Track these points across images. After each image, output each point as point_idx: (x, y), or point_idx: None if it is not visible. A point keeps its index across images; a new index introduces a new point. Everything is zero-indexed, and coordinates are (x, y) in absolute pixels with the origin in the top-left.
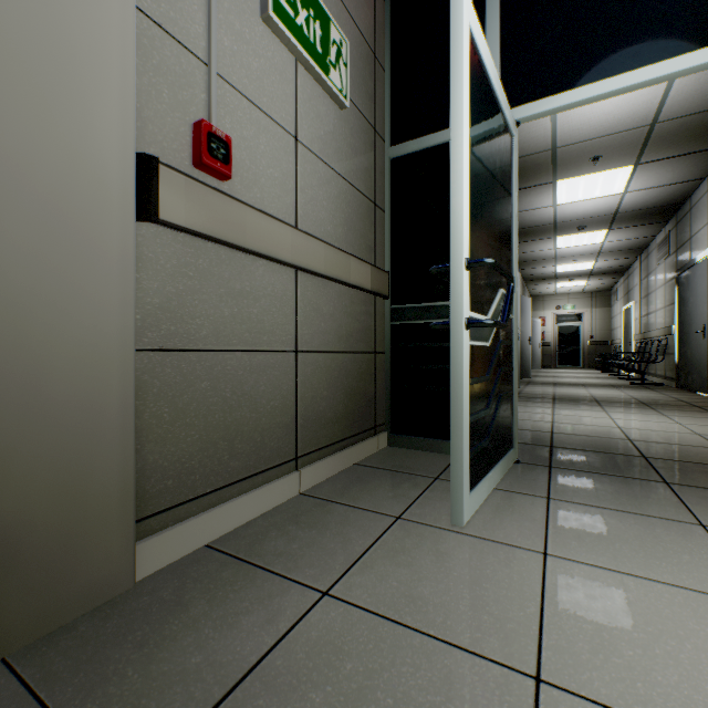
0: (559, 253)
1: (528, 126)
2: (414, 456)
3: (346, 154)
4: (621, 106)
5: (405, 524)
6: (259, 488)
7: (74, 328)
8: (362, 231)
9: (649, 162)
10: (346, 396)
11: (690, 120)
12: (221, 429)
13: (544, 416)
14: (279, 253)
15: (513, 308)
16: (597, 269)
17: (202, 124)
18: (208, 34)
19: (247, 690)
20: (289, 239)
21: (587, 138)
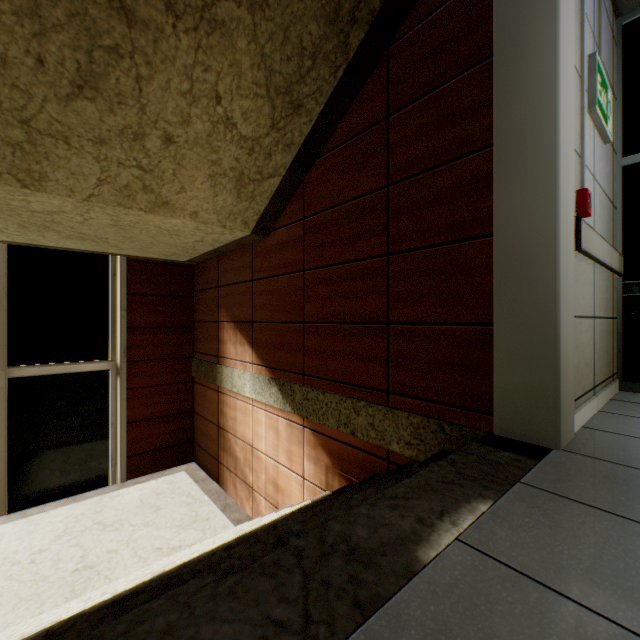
0: None
1: None
2: None
3: (604, 175)
4: None
5: None
6: (587, 401)
7: (567, 306)
8: (608, 228)
9: None
10: (604, 349)
11: None
12: (579, 363)
13: None
14: (598, 256)
15: None
16: None
17: (586, 191)
18: (580, 137)
19: None
20: (600, 245)
21: None
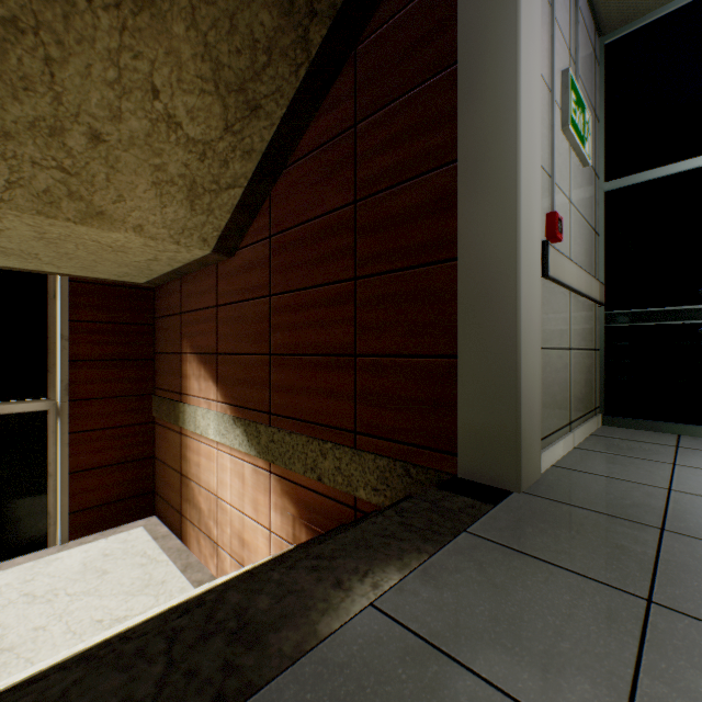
0: None
1: None
2: (636, 433)
3: (584, 199)
4: None
5: (684, 467)
6: (561, 438)
7: (531, 337)
8: (589, 255)
9: None
10: (584, 383)
11: None
12: (551, 397)
13: None
14: (572, 284)
15: None
16: None
17: (556, 214)
18: (551, 157)
19: (674, 512)
20: (574, 273)
21: None
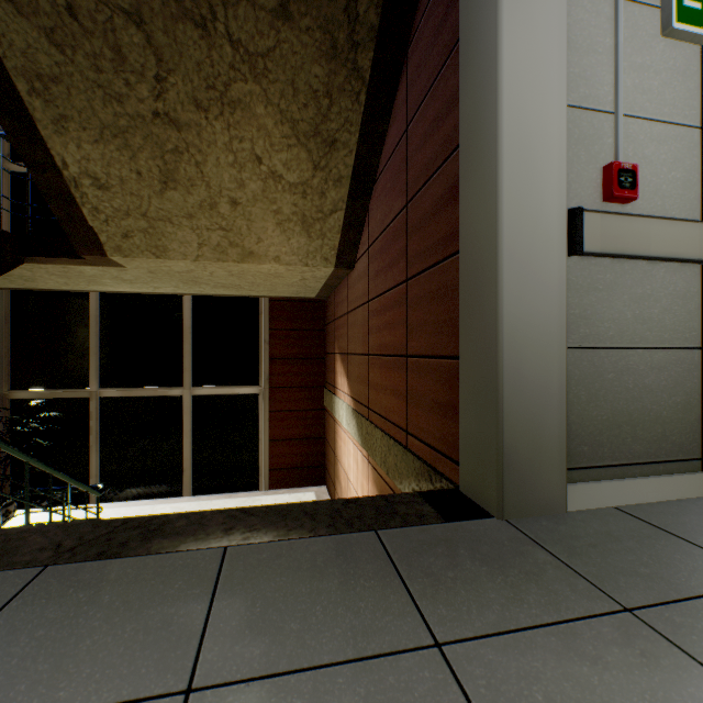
0: None
1: None
2: None
3: None
4: None
5: None
6: (659, 476)
7: (534, 334)
8: None
9: None
10: None
11: None
12: (623, 415)
13: None
14: (683, 253)
15: None
16: None
17: (612, 166)
18: (614, 88)
19: (702, 605)
20: (694, 236)
21: None
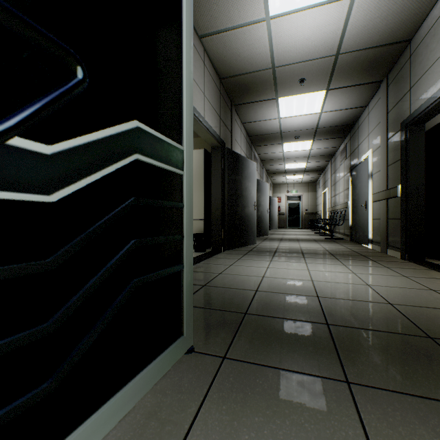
0: (286, 155)
1: (252, 42)
2: None
3: None
4: (316, 33)
5: None
6: None
7: None
8: None
9: (335, 88)
10: None
11: (360, 54)
12: None
13: (260, 270)
14: None
15: (184, 161)
16: (308, 168)
17: None
18: None
19: None
20: None
21: (295, 61)
